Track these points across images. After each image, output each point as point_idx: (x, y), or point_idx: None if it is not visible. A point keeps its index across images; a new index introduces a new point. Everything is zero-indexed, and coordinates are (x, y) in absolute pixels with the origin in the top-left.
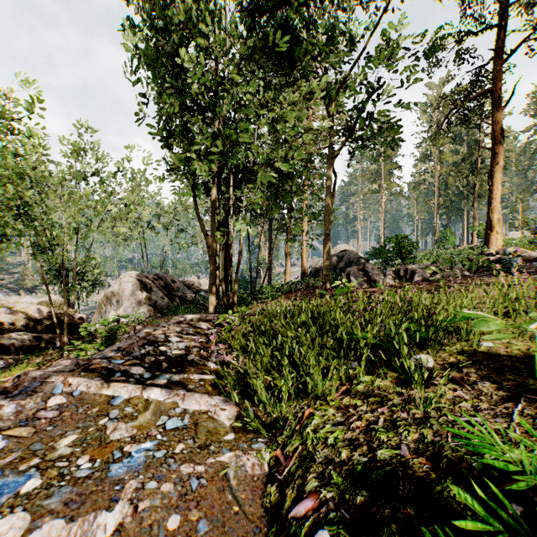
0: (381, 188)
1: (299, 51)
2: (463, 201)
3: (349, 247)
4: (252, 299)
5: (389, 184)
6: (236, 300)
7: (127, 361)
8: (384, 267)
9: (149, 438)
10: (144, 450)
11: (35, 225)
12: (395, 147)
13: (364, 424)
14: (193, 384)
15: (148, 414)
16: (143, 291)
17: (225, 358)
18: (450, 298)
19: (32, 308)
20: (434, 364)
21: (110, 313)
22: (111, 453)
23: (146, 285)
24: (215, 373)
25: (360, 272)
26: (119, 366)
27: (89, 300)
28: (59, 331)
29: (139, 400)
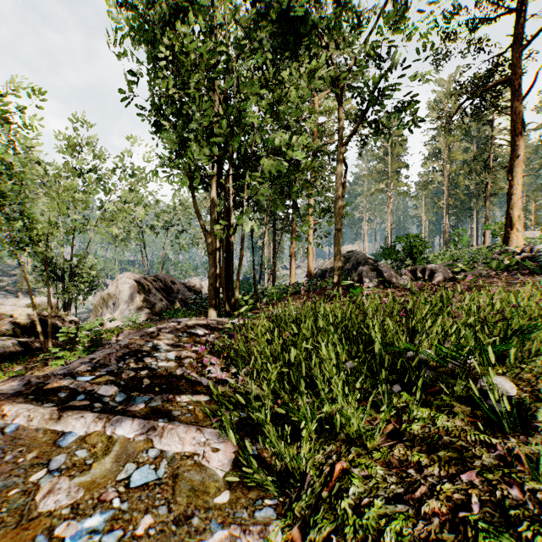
0: (388, 187)
1: (309, 21)
2: (473, 201)
3: (356, 248)
4: (256, 301)
5: (397, 183)
6: (238, 302)
7: (97, 377)
8: (398, 266)
9: (100, 506)
10: (87, 533)
11: (13, 218)
12: (403, 145)
13: (446, 507)
14: (179, 410)
15: (109, 460)
16: (140, 293)
17: (220, 377)
18: (512, 297)
19: (18, 310)
20: (517, 391)
21: (105, 316)
22: (31, 540)
23: (144, 287)
24: (208, 393)
25: (373, 272)
26: (85, 385)
27: (89, 303)
28: (42, 335)
29: (99, 438)
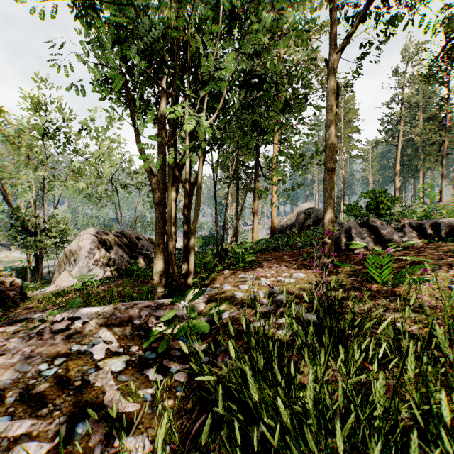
0: (341, 151)
1: None
2: (419, 163)
3: (313, 206)
4: (219, 260)
5: (349, 146)
6: (192, 269)
7: None
8: (387, 221)
9: None
10: None
11: None
12: (355, 112)
13: None
14: None
15: None
16: (101, 249)
17: None
18: None
19: None
20: None
21: (61, 274)
22: None
23: (106, 243)
24: None
25: (362, 228)
26: None
27: None
28: None
29: None
